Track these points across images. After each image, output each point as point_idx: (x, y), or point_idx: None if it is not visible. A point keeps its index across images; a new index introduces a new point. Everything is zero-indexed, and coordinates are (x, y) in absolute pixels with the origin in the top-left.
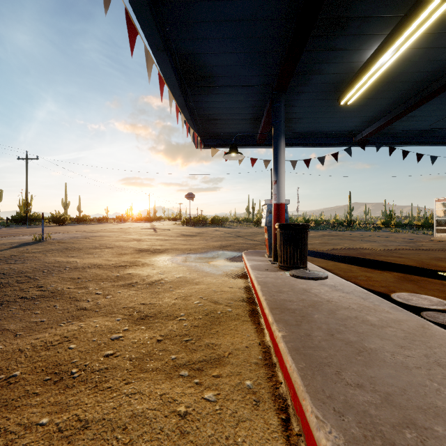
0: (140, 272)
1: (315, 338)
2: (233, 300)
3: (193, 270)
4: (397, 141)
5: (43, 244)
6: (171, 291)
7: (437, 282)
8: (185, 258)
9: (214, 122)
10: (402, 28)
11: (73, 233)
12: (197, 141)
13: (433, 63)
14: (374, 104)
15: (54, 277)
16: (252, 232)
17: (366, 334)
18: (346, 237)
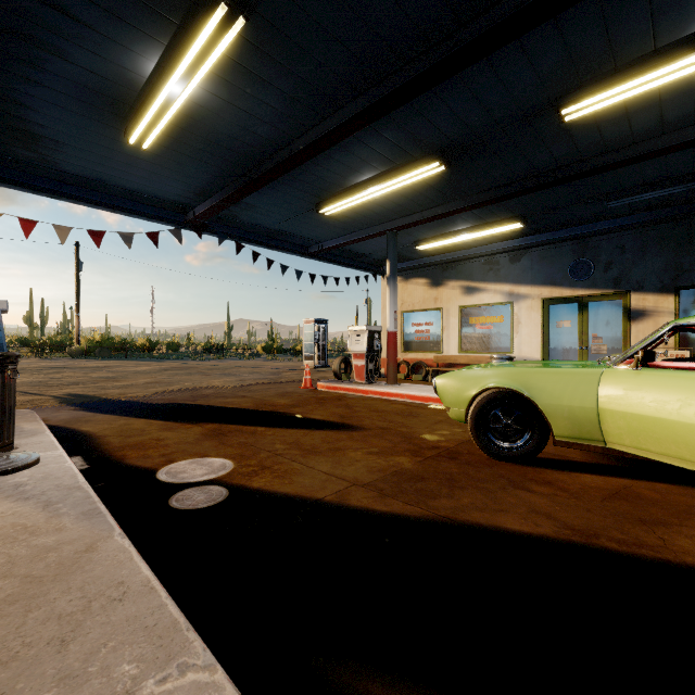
0: None
1: None
2: None
3: None
4: (246, 236)
5: None
6: None
7: (250, 431)
8: None
9: None
10: (182, 45)
11: None
12: None
13: (249, 133)
14: (195, 166)
15: None
16: None
17: None
18: (202, 370)
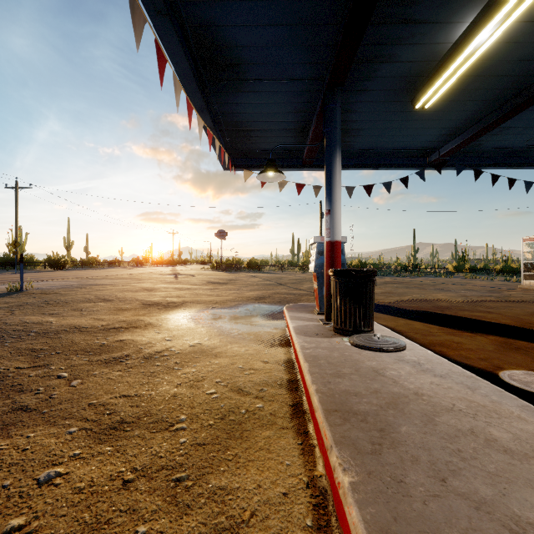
0: (138, 337)
1: (413, 490)
2: (268, 386)
3: (215, 333)
4: (483, 162)
5: (19, 295)
6: (176, 371)
7: None
8: (208, 314)
9: (246, 135)
10: None
11: (69, 280)
12: (225, 161)
13: None
14: (459, 109)
15: (4, 349)
16: (297, 278)
17: (504, 476)
18: (414, 284)
